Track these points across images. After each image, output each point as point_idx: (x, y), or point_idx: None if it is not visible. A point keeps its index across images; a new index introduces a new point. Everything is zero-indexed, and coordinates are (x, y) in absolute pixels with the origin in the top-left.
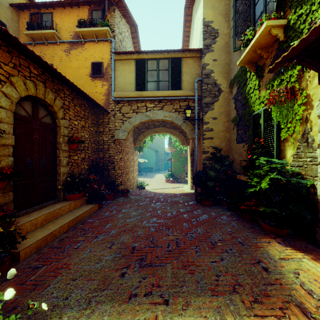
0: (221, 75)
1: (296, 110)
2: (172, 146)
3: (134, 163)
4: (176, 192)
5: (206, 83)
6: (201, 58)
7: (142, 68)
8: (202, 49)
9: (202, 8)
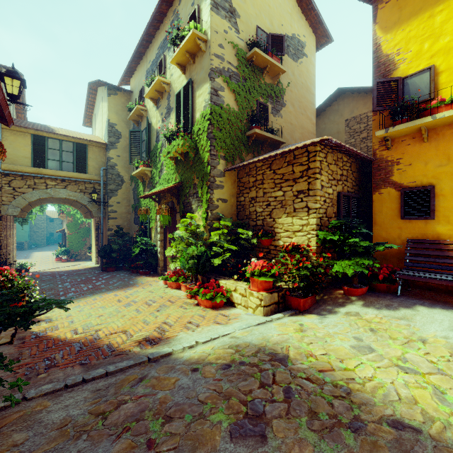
0: (124, 169)
1: (154, 215)
2: (67, 214)
3: (13, 239)
4: (79, 268)
5: (111, 173)
6: (107, 151)
7: (41, 145)
8: (107, 144)
9: (108, 111)
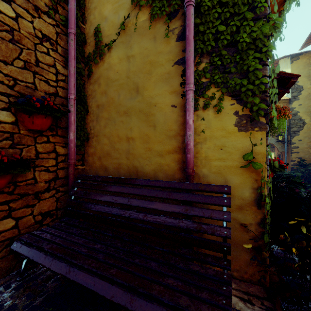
0: (305, 114)
1: None
2: None
3: None
4: None
5: (293, 119)
6: (289, 104)
7: None
8: (290, 99)
9: None
